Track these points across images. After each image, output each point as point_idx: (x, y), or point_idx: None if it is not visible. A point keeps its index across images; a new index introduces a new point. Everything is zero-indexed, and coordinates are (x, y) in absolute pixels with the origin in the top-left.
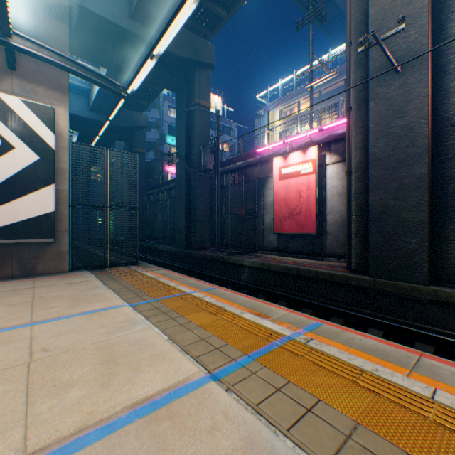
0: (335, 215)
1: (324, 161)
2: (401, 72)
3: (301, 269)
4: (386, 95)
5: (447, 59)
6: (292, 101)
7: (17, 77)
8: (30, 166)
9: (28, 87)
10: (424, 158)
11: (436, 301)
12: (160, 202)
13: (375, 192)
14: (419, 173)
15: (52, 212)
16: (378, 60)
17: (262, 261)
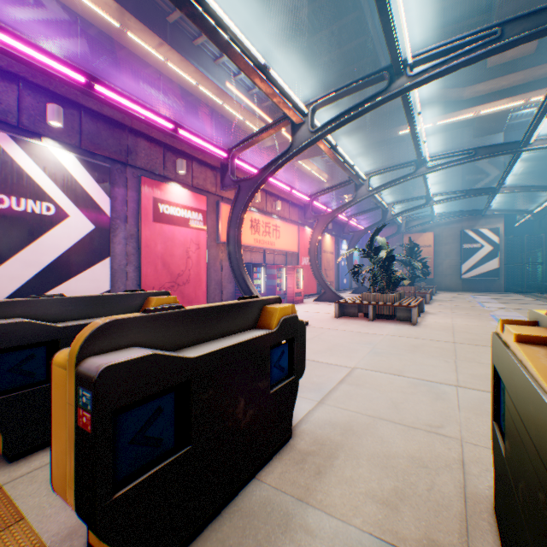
0: None
1: None
2: None
3: None
4: None
5: None
6: None
7: (482, 218)
8: (488, 251)
9: (486, 221)
10: None
11: None
12: None
13: None
14: None
15: (496, 268)
16: None
17: None
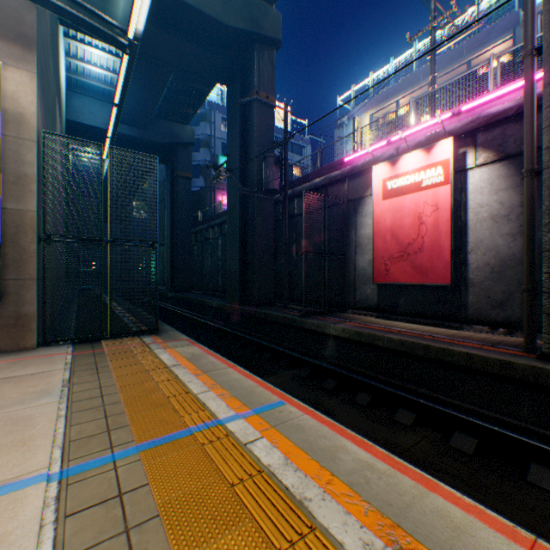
0: (485, 253)
1: (464, 164)
2: None
3: (435, 347)
4: None
5: None
6: (388, 100)
7: None
8: None
9: None
10: None
11: None
12: (209, 241)
13: None
14: None
15: None
16: None
17: (359, 330)
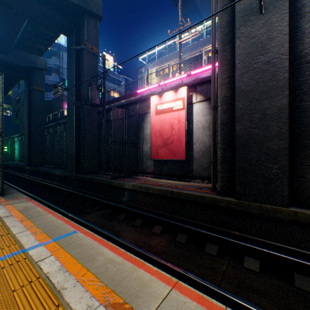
0: (200, 145)
1: (191, 100)
2: (264, 13)
3: (175, 191)
4: (250, 34)
5: (302, 3)
6: (165, 63)
7: None
8: None
9: None
10: (285, 91)
11: (296, 222)
12: (58, 133)
13: (241, 122)
14: (280, 104)
15: None
16: (243, 2)
17: (141, 185)
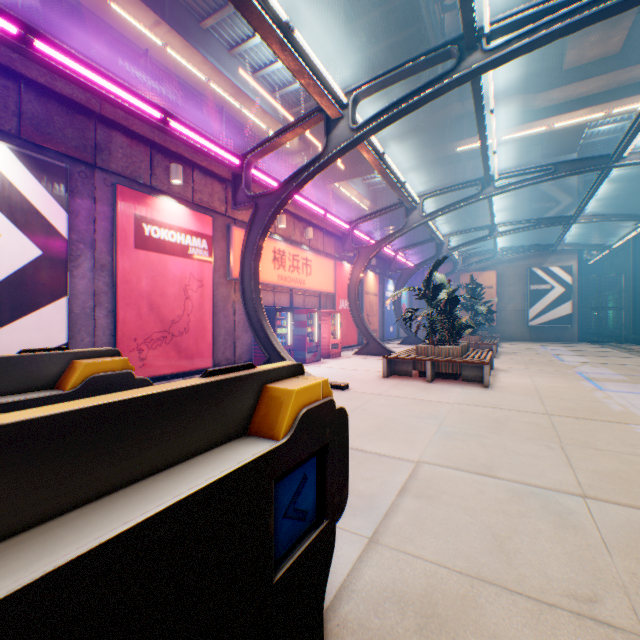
0: None
1: None
2: None
3: None
4: None
5: None
6: None
7: (552, 255)
8: (559, 294)
9: (556, 257)
10: None
11: None
12: None
13: None
14: None
15: (569, 313)
16: None
17: None
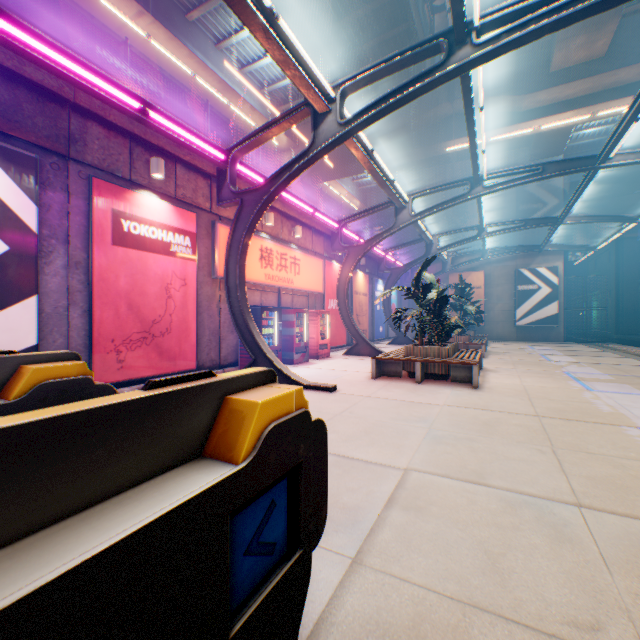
0: None
1: None
2: None
3: None
4: None
5: None
6: None
7: (539, 255)
8: (546, 294)
9: (543, 258)
10: None
11: None
12: None
13: None
14: None
15: (555, 313)
16: None
17: None
